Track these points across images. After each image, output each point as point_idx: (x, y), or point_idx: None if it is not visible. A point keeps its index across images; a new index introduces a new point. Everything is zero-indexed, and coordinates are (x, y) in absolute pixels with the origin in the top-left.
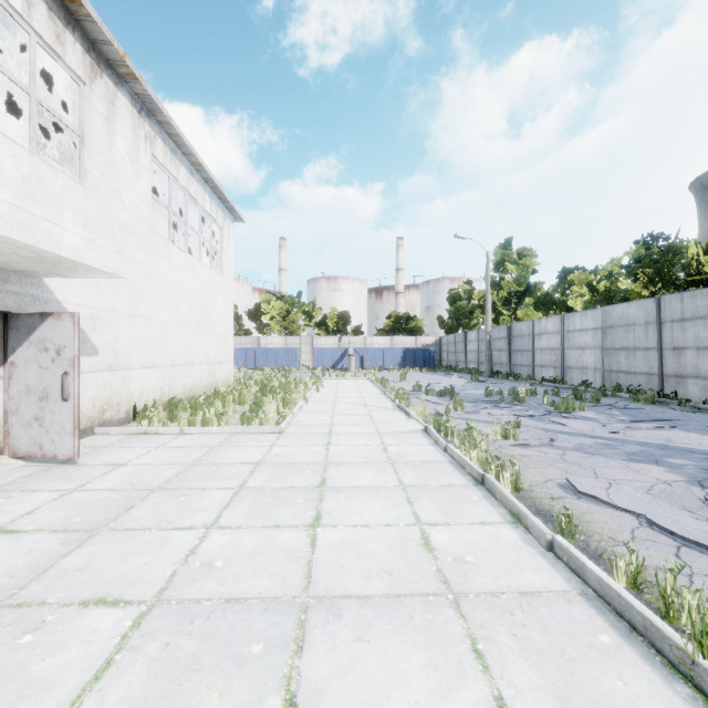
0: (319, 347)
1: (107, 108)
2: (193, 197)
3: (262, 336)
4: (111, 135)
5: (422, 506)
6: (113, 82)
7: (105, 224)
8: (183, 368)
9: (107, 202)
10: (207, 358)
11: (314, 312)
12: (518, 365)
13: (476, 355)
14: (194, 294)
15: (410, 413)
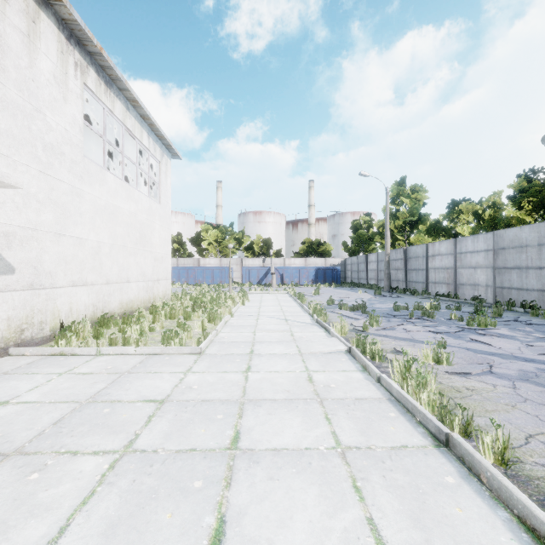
0: (247, 267)
1: (27, 25)
2: (129, 130)
3: (201, 258)
4: (31, 53)
5: (377, 500)
6: (34, 0)
7: (24, 141)
8: (118, 286)
9: (27, 120)
10: (144, 276)
11: (243, 239)
12: (413, 282)
13: (375, 273)
14: (130, 218)
15: (330, 330)
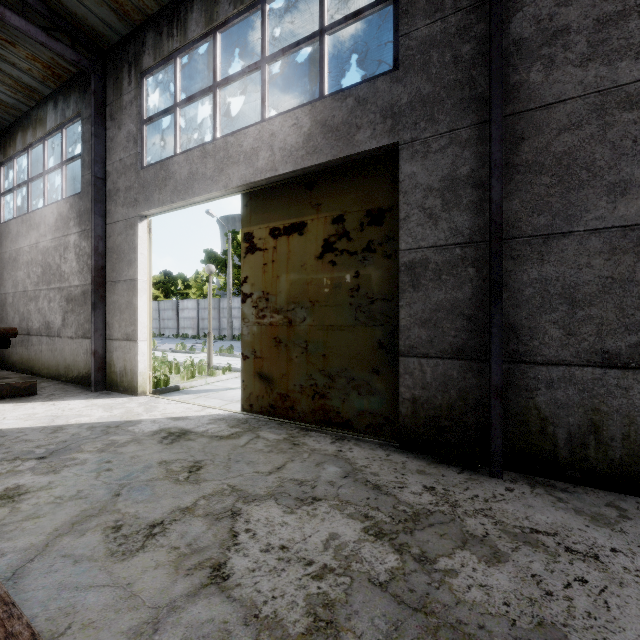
0: None
1: None
2: None
3: None
4: None
5: None
6: None
7: None
8: None
9: None
10: None
11: None
12: None
13: None
14: None
15: None
